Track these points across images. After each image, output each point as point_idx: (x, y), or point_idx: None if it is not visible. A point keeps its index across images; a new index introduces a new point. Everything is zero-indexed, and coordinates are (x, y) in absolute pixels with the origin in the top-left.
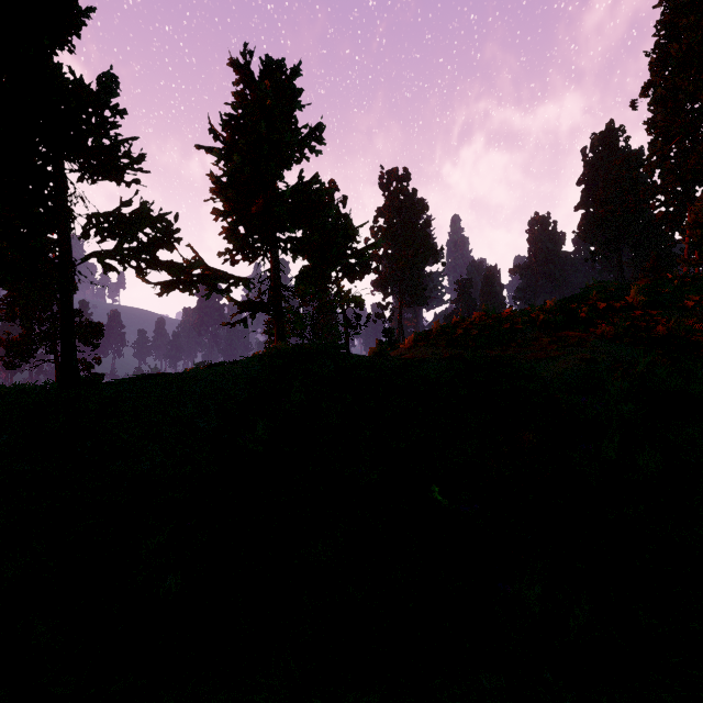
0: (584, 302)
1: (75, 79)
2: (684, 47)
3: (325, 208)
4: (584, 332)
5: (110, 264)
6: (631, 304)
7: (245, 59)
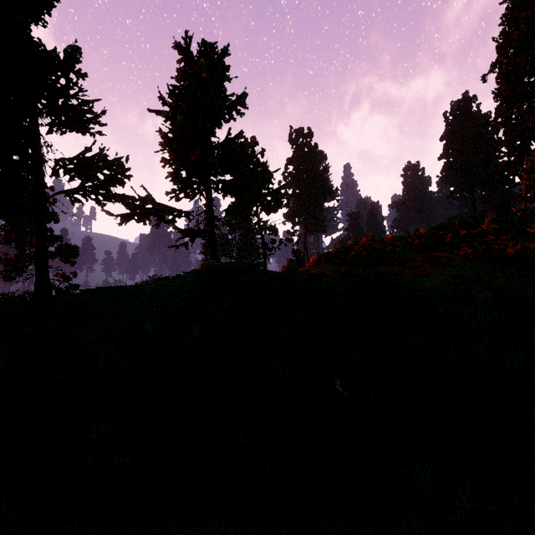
0: (449, 230)
1: (46, 50)
2: (524, 34)
3: (248, 157)
4: (450, 253)
5: (75, 199)
6: (485, 231)
7: (186, 43)
